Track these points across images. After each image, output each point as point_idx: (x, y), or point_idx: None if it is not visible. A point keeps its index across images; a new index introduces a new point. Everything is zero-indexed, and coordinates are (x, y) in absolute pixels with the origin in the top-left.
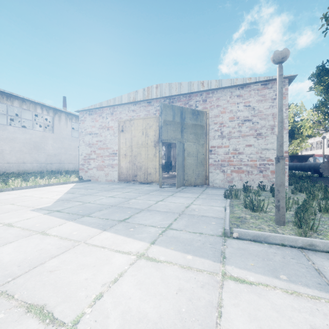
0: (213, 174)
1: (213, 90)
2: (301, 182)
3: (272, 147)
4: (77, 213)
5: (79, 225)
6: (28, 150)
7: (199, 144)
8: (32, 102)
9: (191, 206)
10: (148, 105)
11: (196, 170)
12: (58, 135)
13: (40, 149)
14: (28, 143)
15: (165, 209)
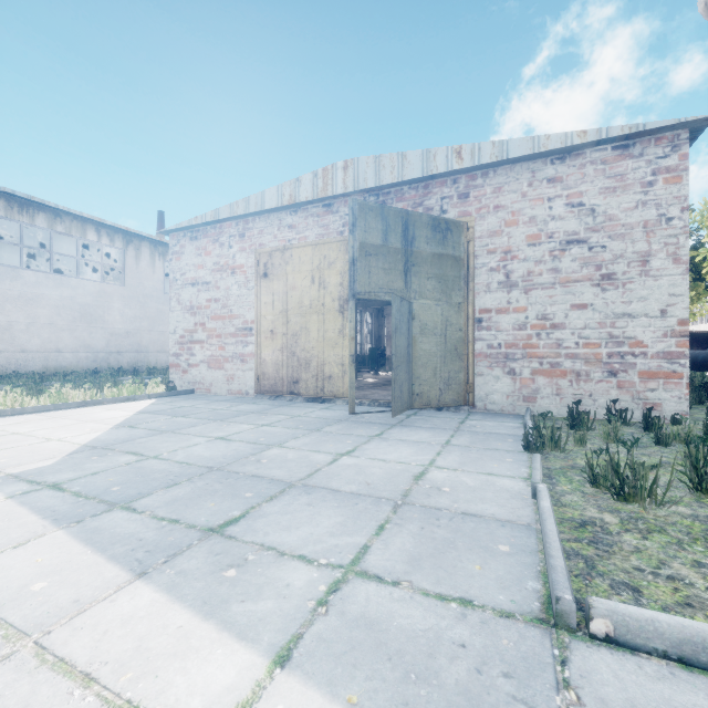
0: (486, 379)
1: (486, 168)
2: None
3: (643, 309)
4: (103, 494)
5: (76, 549)
6: (67, 323)
7: (451, 303)
8: (77, 217)
9: (430, 474)
10: (325, 211)
11: (441, 369)
12: (134, 291)
13: (95, 320)
14: (68, 308)
15: (355, 484)
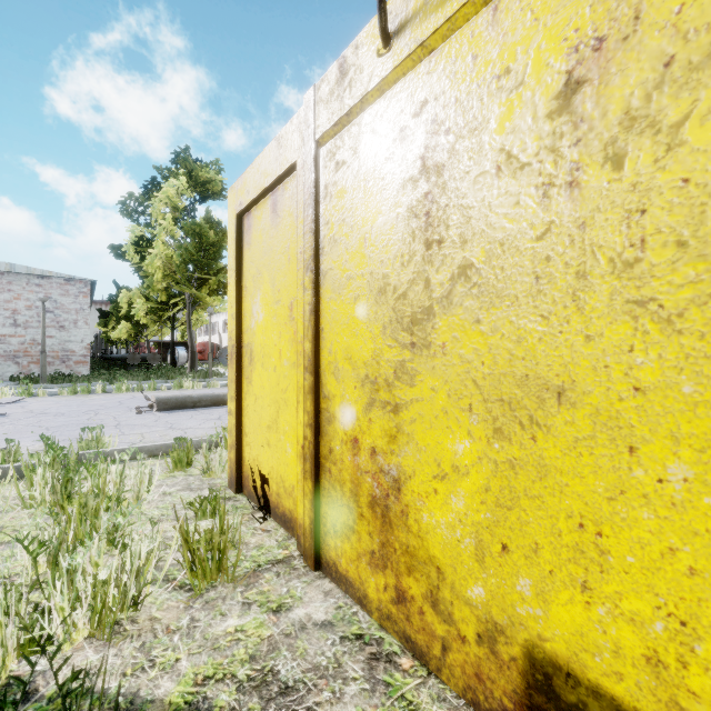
0: (3, 366)
1: (3, 271)
2: (102, 370)
3: (76, 339)
4: None
5: None
6: None
7: None
8: None
9: None
10: None
11: None
12: None
13: None
14: None
15: None
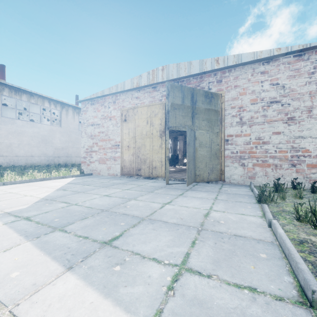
0: (230, 168)
1: (230, 67)
2: None
3: (309, 134)
4: (50, 222)
5: (35, 253)
6: (35, 143)
7: (213, 132)
8: (40, 96)
9: (211, 214)
10: (153, 90)
11: (209, 163)
12: (65, 129)
13: (48, 142)
14: (36, 137)
15: (175, 219)
